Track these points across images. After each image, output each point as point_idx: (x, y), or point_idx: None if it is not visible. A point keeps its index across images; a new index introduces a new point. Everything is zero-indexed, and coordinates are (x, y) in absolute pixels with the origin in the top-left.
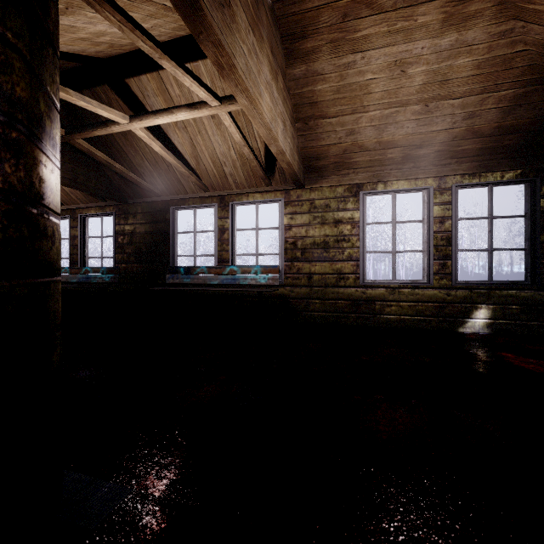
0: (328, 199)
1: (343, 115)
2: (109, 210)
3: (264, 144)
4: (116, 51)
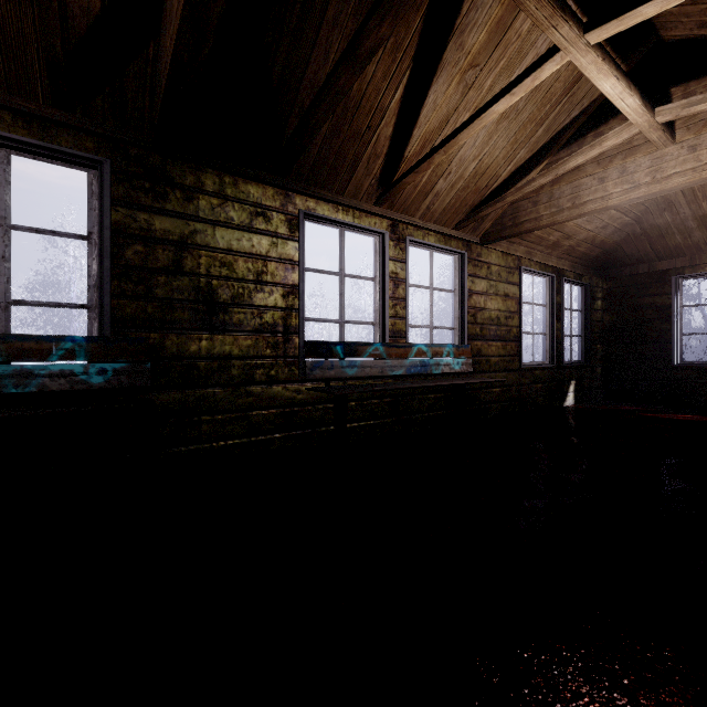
0: (500, 266)
1: None
2: (75, 144)
3: (508, 175)
4: None
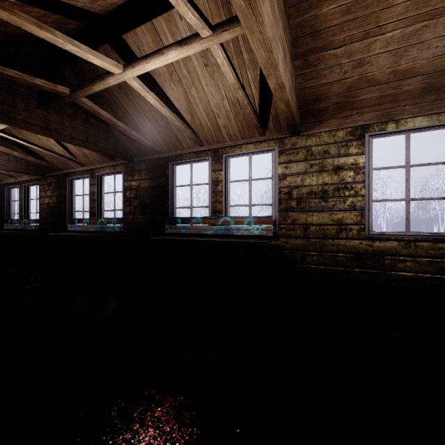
0: (327, 144)
1: (352, 42)
2: (119, 168)
3: (258, 90)
4: (110, 1)
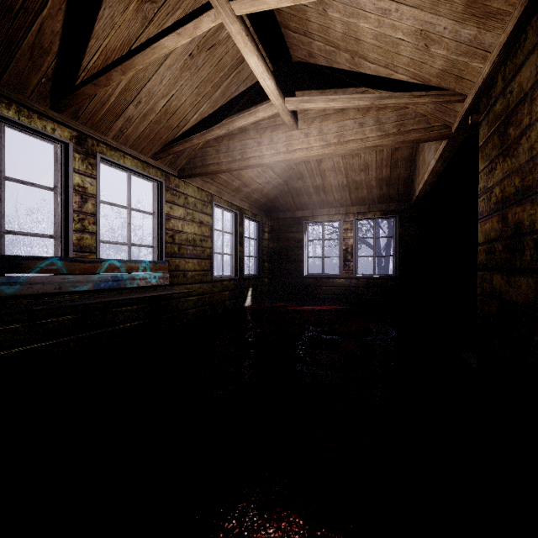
0: (196, 199)
1: None
2: None
3: (196, 123)
4: None
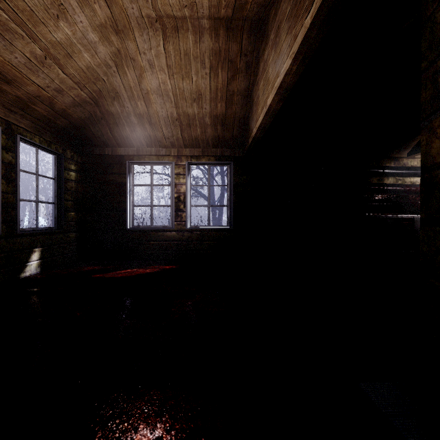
0: None
1: None
2: None
3: None
4: None
